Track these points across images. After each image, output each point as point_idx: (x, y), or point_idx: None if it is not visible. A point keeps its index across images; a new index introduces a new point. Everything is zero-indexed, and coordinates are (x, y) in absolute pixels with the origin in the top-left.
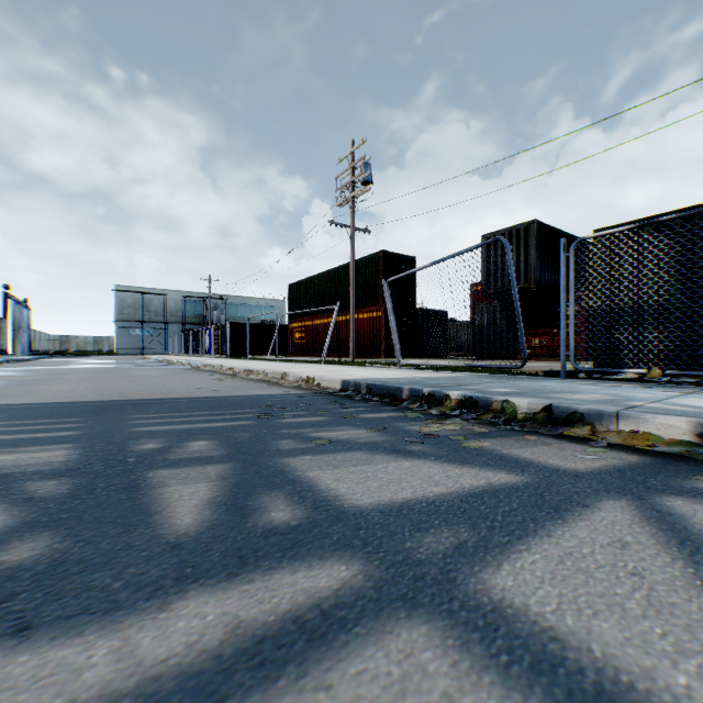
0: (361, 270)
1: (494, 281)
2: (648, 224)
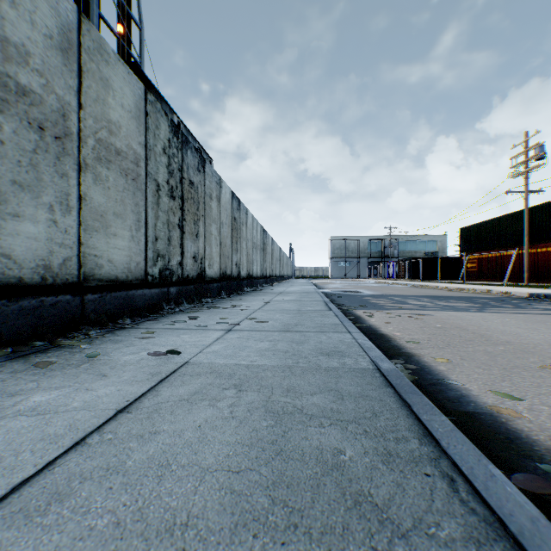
0: (533, 215)
1: None
2: None
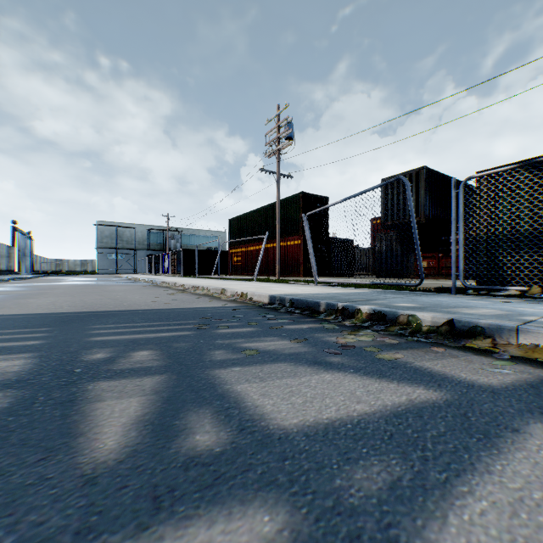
0: (285, 208)
1: (391, 216)
2: (529, 164)
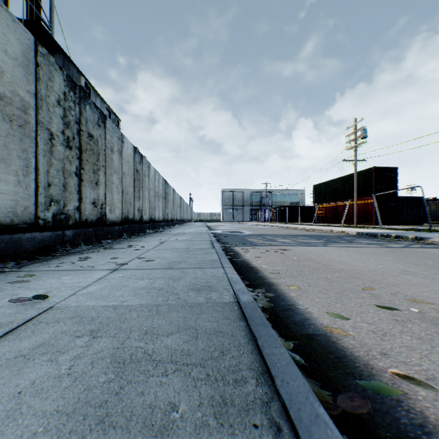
0: (360, 177)
1: None
2: None
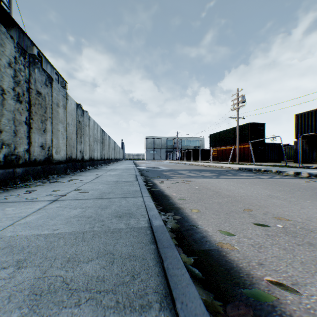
0: (240, 129)
1: (300, 132)
2: None
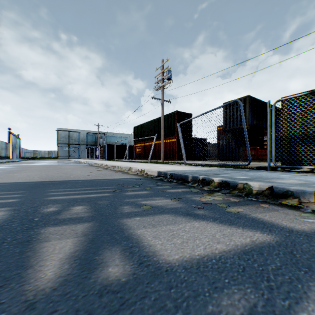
0: (167, 120)
1: (229, 124)
2: None
